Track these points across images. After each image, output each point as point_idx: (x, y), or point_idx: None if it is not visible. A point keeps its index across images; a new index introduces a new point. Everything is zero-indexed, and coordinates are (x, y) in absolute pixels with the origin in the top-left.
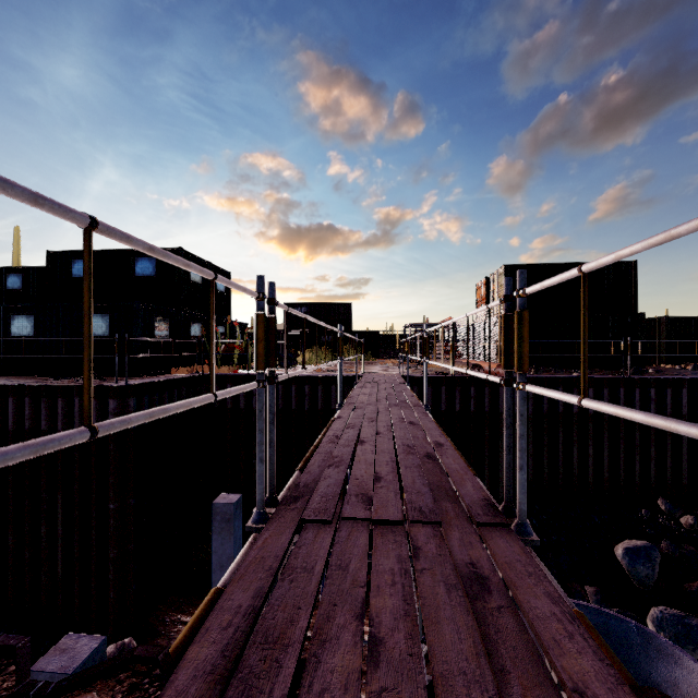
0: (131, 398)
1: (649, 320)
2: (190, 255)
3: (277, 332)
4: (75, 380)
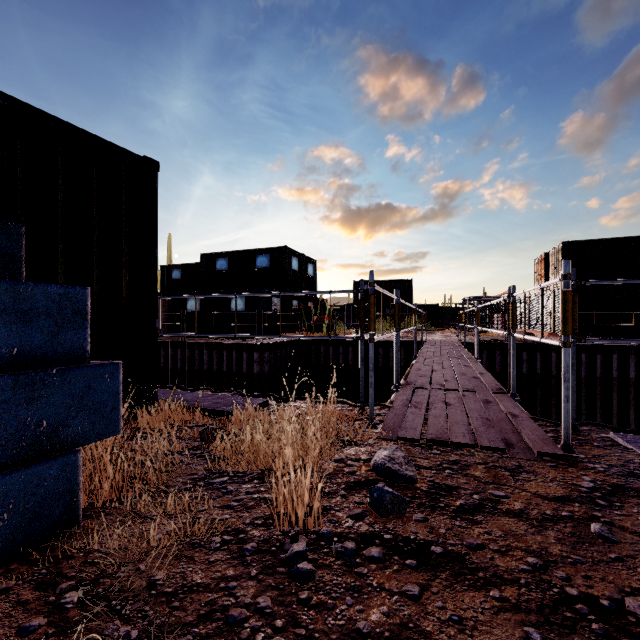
0: (266, 352)
1: None
2: (291, 251)
3: (348, 305)
4: (228, 340)
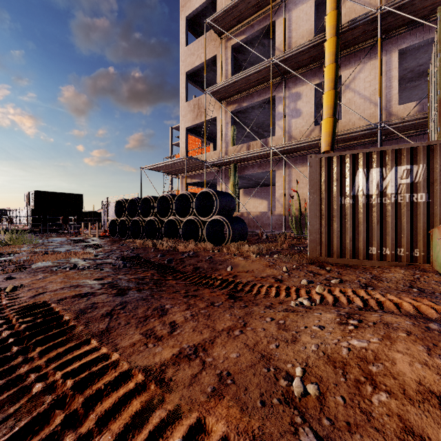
0: None
1: (90, 212)
2: None
3: None
4: None
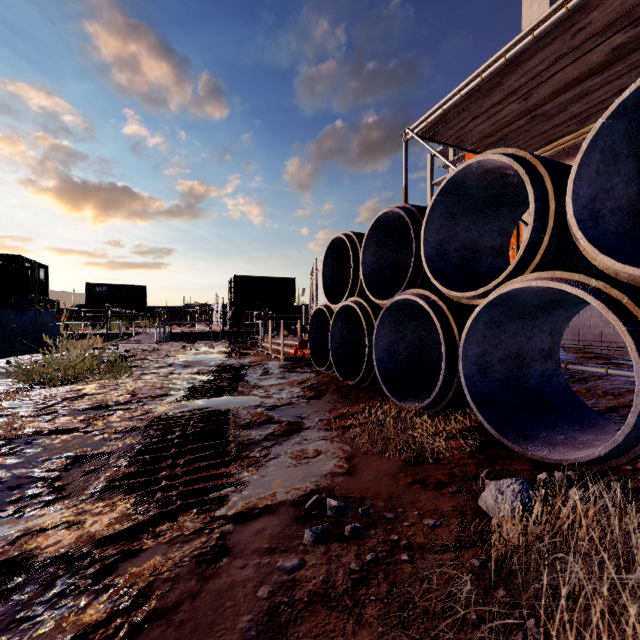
0: None
1: (305, 305)
2: (24, 258)
3: (80, 305)
4: None
